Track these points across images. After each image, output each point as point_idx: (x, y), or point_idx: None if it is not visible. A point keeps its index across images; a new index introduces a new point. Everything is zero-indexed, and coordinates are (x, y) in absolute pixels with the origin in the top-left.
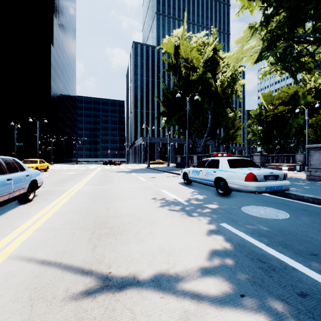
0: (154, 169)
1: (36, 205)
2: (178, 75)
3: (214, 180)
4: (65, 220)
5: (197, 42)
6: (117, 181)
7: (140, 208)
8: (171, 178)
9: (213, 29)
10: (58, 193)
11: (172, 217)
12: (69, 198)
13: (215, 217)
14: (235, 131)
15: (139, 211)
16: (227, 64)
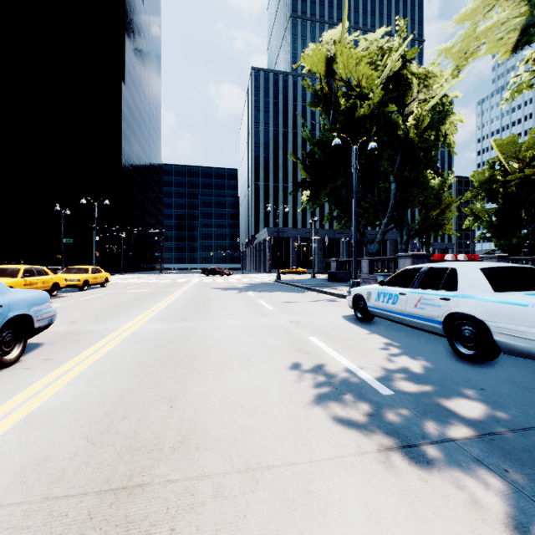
0: (289, 284)
1: (12, 379)
2: (333, 112)
3: (445, 319)
4: (30, 457)
5: (369, 48)
6: (217, 311)
7: (258, 406)
8: (325, 304)
9: (399, 22)
10: (89, 340)
11: (363, 469)
12: (100, 358)
13: (521, 478)
14: (443, 212)
15: (255, 424)
16: (426, 86)
